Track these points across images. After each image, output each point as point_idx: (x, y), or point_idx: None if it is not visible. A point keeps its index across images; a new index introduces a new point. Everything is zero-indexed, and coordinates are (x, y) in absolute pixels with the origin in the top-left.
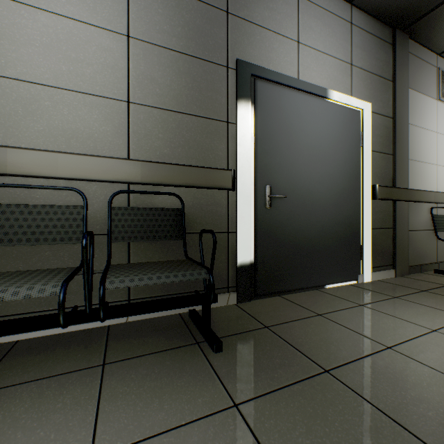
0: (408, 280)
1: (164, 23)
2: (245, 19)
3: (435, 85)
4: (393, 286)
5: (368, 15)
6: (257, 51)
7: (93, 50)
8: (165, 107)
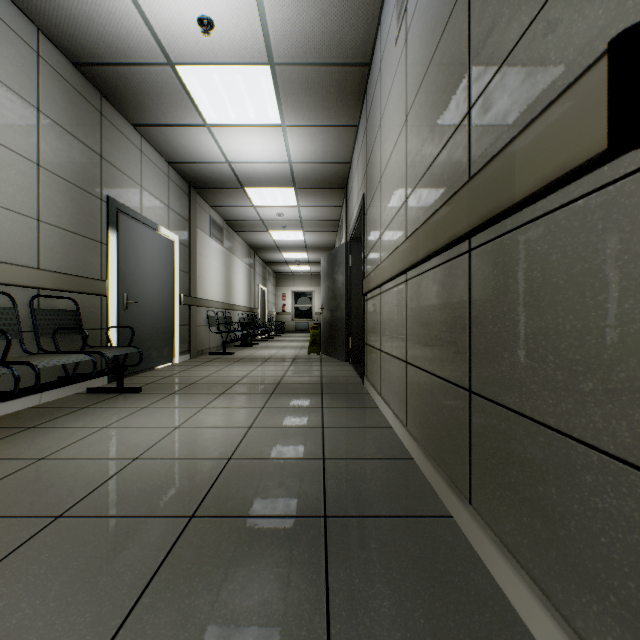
0: (199, 359)
1: (63, 158)
2: (112, 164)
3: (209, 227)
4: (193, 362)
5: (177, 173)
6: (119, 190)
7: (14, 173)
8: (63, 227)
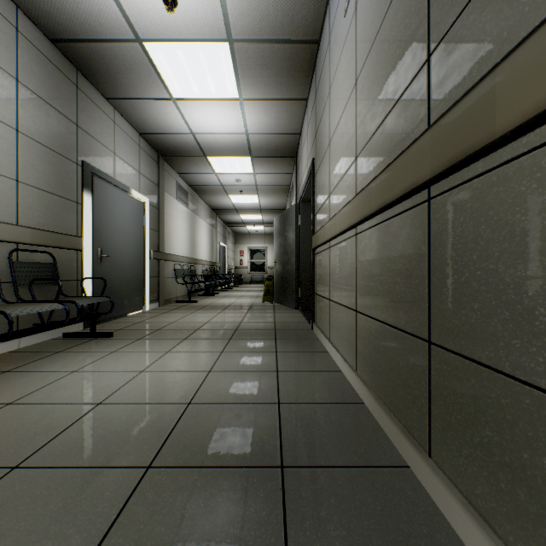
0: (167, 307)
1: (41, 125)
2: (87, 132)
3: (176, 191)
4: (162, 310)
5: (147, 143)
6: (94, 156)
7: None
8: (41, 187)
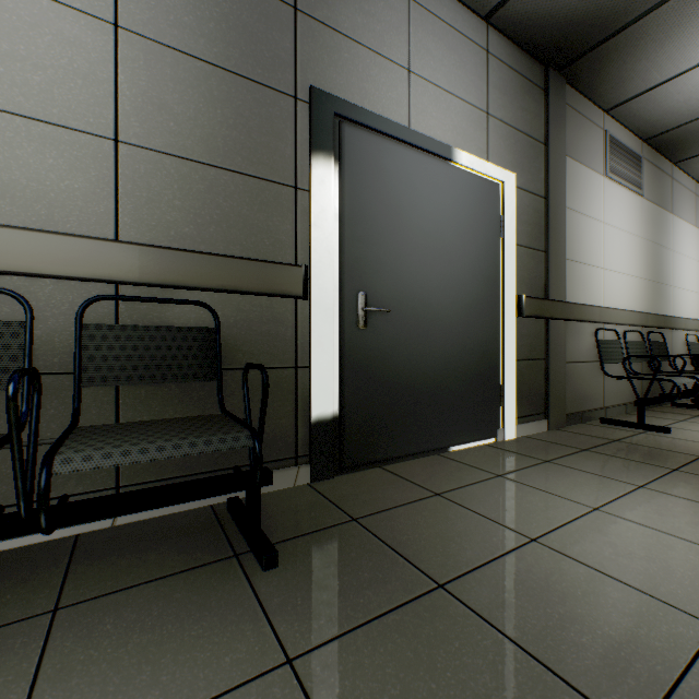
0: (566, 435)
1: (185, 12)
2: (324, 24)
3: (601, 155)
4: (544, 445)
5: (511, 43)
6: (345, 77)
7: (46, 42)
8: (186, 154)
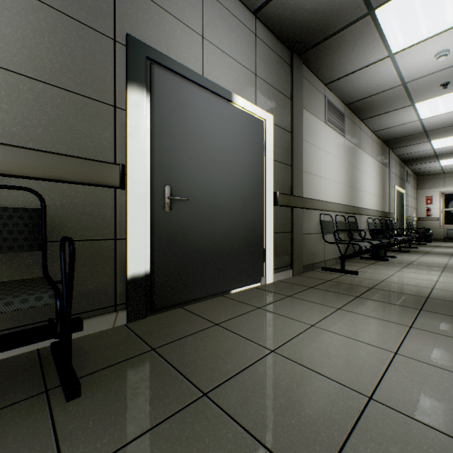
0: (302, 278)
1: None
2: None
3: (323, 110)
4: (289, 286)
5: (270, 32)
6: (155, 33)
7: None
8: (14, 68)
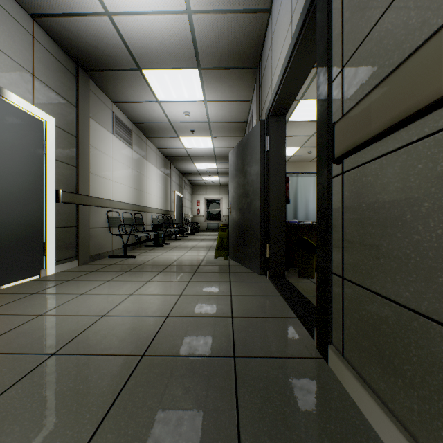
0: (88, 266)
1: None
2: None
3: (111, 123)
4: (72, 273)
5: (52, 40)
6: None
7: None
8: None
